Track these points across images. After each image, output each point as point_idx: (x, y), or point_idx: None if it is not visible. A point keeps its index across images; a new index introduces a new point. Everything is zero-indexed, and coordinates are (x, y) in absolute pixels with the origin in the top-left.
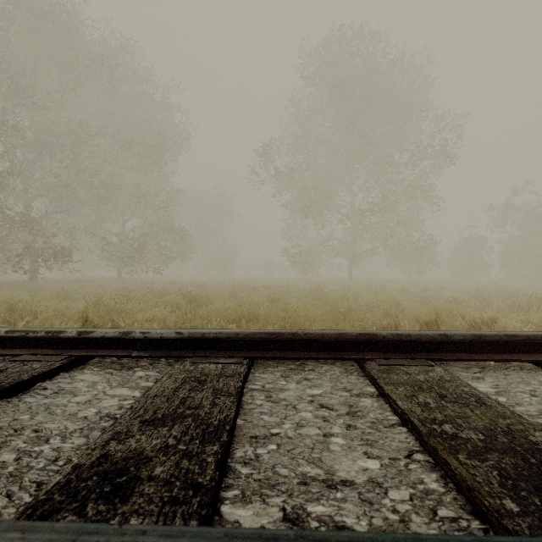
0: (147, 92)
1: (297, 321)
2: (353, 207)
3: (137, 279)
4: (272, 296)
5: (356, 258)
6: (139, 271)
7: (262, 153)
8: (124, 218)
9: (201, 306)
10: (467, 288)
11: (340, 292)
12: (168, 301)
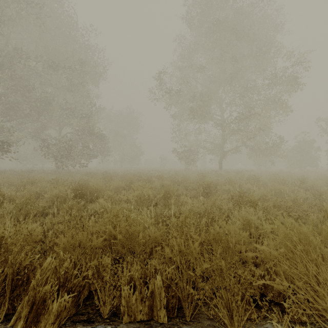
0: (74, 34)
1: (214, 269)
2: (222, 119)
3: (68, 169)
4: (164, 190)
5: (225, 155)
6: (68, 164)
7: (158, 78)
8: (60, 127)
9: (93, 199)
10: (320, 177)
11: (222, 182)
12: (55, 196)
